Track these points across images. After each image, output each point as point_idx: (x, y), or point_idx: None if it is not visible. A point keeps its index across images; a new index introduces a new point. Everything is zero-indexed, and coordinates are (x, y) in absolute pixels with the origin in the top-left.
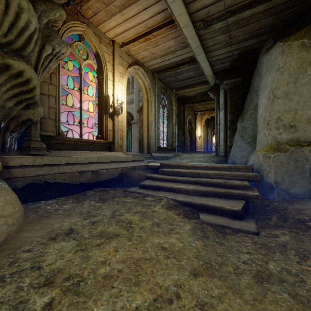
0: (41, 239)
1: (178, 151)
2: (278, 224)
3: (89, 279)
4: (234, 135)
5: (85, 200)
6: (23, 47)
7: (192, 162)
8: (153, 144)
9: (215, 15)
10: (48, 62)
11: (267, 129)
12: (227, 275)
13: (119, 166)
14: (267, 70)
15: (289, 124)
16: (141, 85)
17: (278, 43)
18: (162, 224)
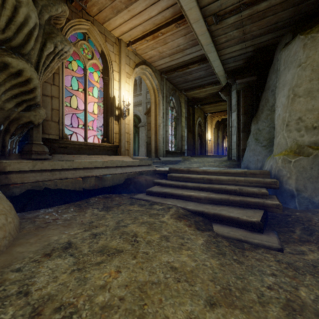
0: (34, 255)
1: (187, 155)
2: (304, 238)
3: (84, 310)
4: (248, 138)
5: (88, 208)
6: (22, 44)
7: (202, 166)
8: (161, 148)
9: (229, 8)
10: (50, 61)
11: (287, 130)
12: (251, 305)
13: (125, 171)
14: (285, 67)
15: (312, 125)
16: (148, 86)
17: (299, 36)
18: (171, 238)
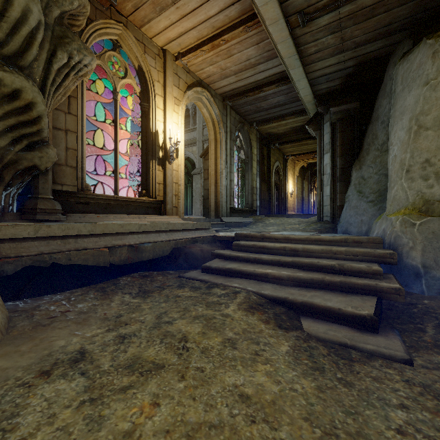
0: (24, 373)
1: (260, 214)
2: None
3: None
4: (347, 190)
5: (116, 293)
6: (20, 52)
7: (282, 230)
8: (223, 204)
9: (321, 2)
10: (62, 78)
11: (407, 179)
12: None
13: (172, 238)
14: (404, 86)
15: None
16: (205, 117)
17: (425, 40)
18: (239, 343)
